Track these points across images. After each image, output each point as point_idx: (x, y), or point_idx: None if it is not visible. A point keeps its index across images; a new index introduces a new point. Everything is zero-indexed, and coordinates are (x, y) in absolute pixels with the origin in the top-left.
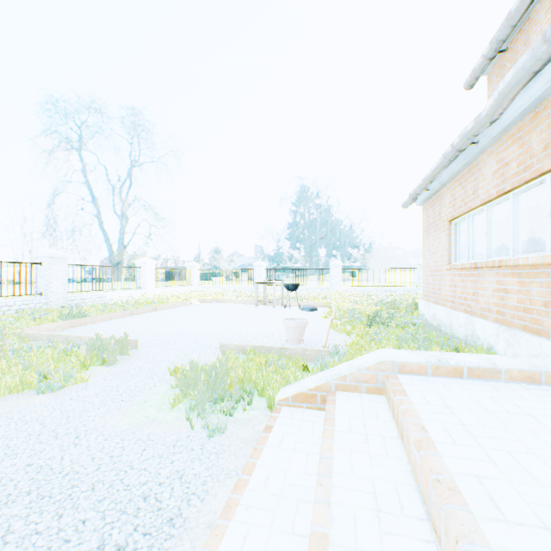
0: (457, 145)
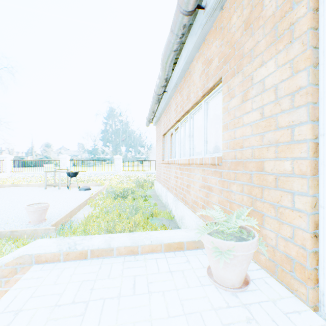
0: (156, 91)
